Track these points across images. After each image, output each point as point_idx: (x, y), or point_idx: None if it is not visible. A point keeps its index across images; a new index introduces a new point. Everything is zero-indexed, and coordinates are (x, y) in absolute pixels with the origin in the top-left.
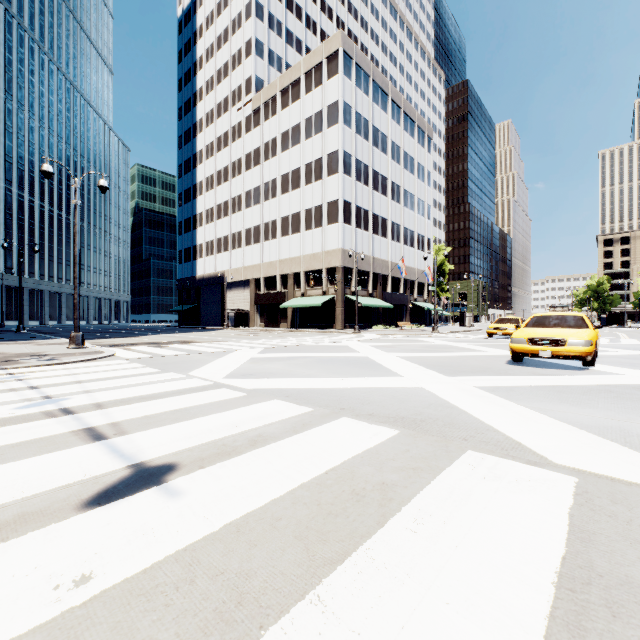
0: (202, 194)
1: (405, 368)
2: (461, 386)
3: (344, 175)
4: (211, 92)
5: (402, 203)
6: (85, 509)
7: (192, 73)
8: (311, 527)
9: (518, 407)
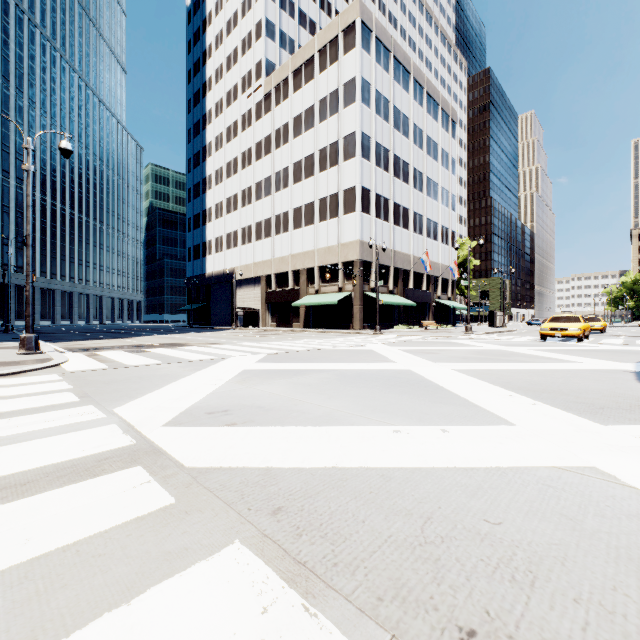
0: (211, 188)
1: (493, 398)
2: None
3: (362, 159)
4: (220, 80)
5: (425, 192)
6: None
7: (201, 62)
8: None
9: None
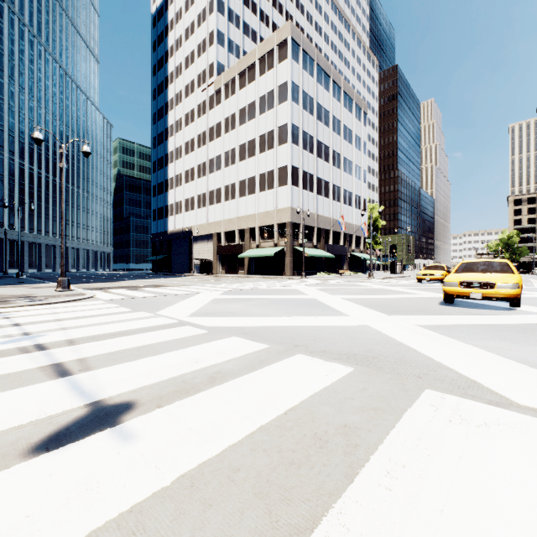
0: (173, 162)
1: (350, 308)
2: (404, 324)
3: (293, 144)
4: (180, 76)
5: (342, 168)
6: (31, 455)
7: (164, 60)
8: (272, 481)
9: (462, 344)
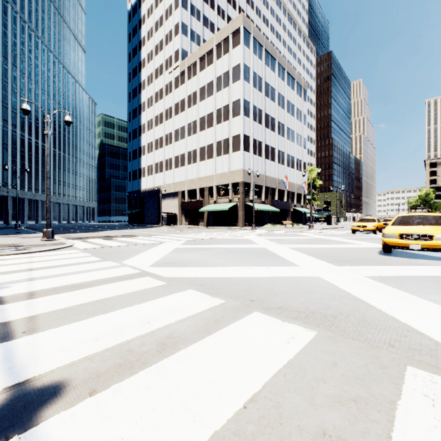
0: (145, 132)
1: (298, 258)
2: (353, 276)
3: (244, 116)
4: (151, 61)
5: (286, 137)
6: None
7: (138, 48)
8: None
9: (421, 301)
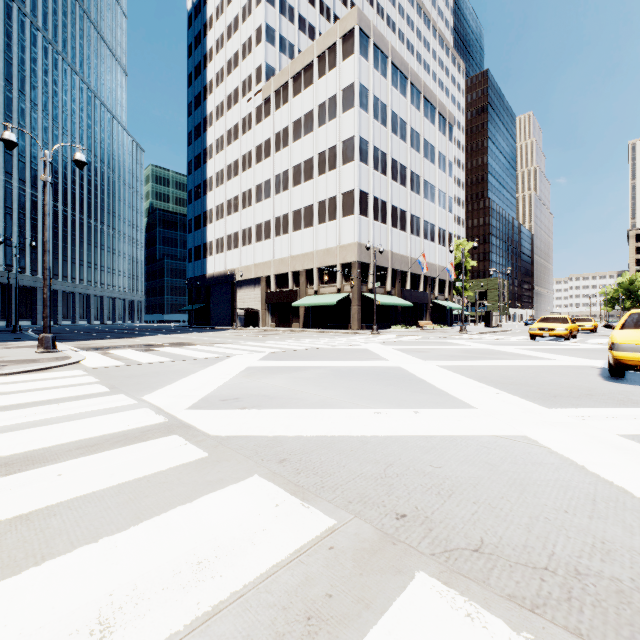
0: (212, 190)
1: (465, 388)
2: (598, 435)
3: (360, 163)
4: (221, 84)
5: (422, 194)
6: None
7: (202, 66)
8: None
9: None
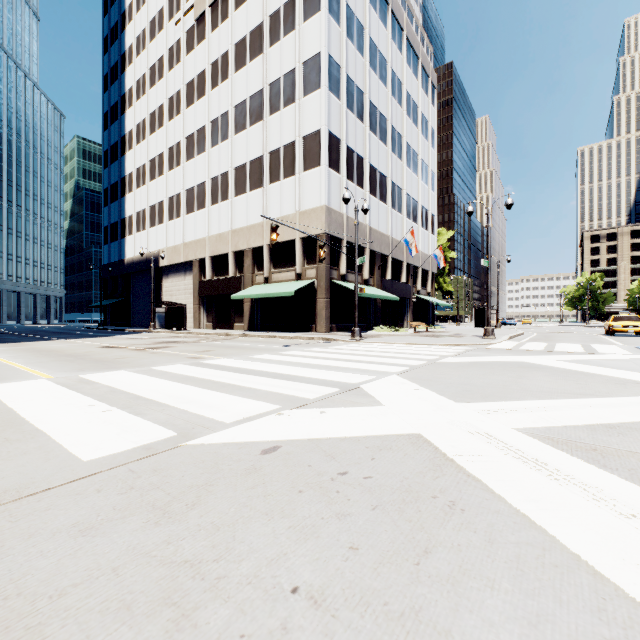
0: (132, 148)
1: None
2: None
3: (329, 93)
4: (143, 6)
5: (404, 160)
6: None
7: None
8: None
9: None
